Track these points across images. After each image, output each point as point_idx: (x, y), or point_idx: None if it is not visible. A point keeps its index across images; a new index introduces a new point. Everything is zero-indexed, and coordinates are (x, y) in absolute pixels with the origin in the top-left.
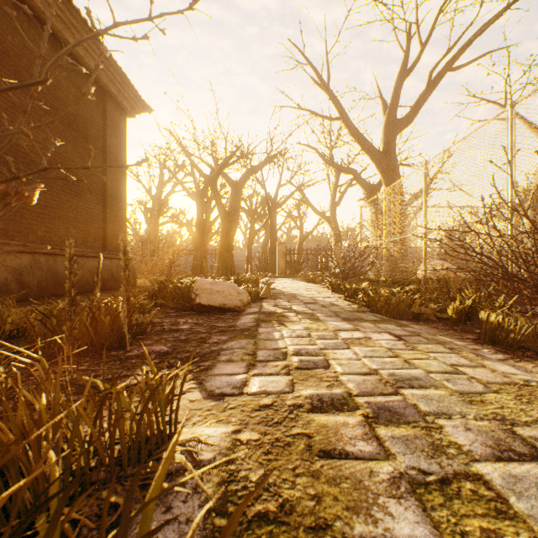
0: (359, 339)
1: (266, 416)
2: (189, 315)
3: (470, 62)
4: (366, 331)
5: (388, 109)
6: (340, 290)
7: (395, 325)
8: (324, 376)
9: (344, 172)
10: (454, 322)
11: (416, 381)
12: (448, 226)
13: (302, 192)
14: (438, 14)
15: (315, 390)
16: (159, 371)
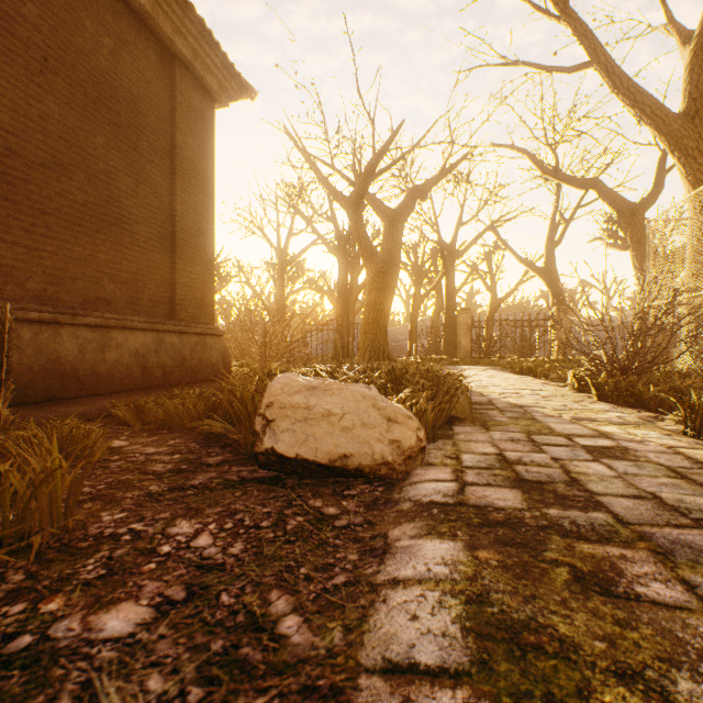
0: None
1: None
2: (234, 491)
3: None
4: None
5: (700, 27)
6: (618, 397)
7: None
8: None
9: (577, 186)
10: None
11: None
12: None
13: (496, 232)
14: None
15: None
16: None
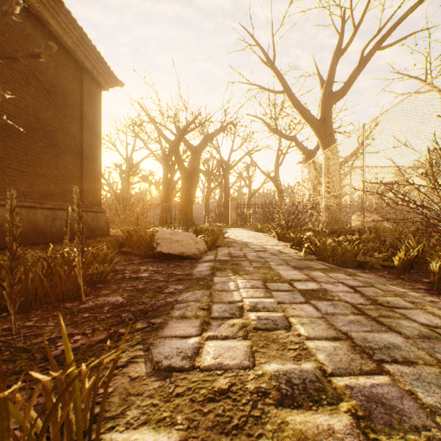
0: (314, 290)
1: (223, 413)
2: (150, 262)
3: (397, 42)
4: (319, 281)
5: (325, 84)
6: (285, 239)
7: (345, 274)
8: (288, 341)
9: (286, 139)
10: (400, 271)
11: (396, 350)
12: (385, 181)
13: (250, 156)
14: (369, 0)
15: (280, 364)
16: (107, 329)
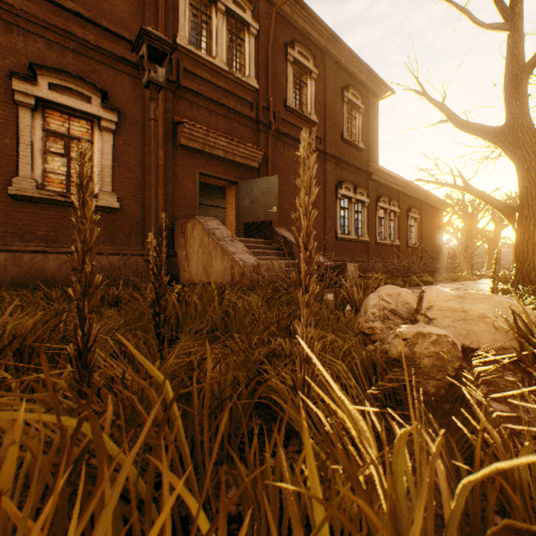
0: None
1: None
2: None
3: None
4: None
5: None
6: None
7: None
8: None
9: None
10: None
11: None
12: None
13: None
14: None
15: None
16: None
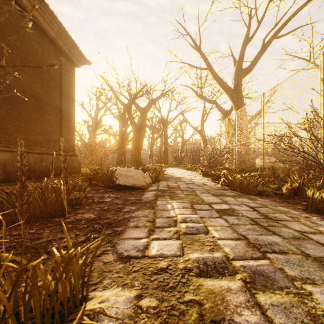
0: (226, 209)
1: (163, 280)
2: (112, 191)
3: (288, 33)
4: (229, 204)
5: (237, 63)
6: (207, 175)
7: (248, 199)
8: (206, 240)
9: (209, 102)
10: (287, 197)
11: (276, 245)
12: (278, 134)
13: (183, 115)
14: (269, 3)
15: (200, 254)
16: (85, 235)
